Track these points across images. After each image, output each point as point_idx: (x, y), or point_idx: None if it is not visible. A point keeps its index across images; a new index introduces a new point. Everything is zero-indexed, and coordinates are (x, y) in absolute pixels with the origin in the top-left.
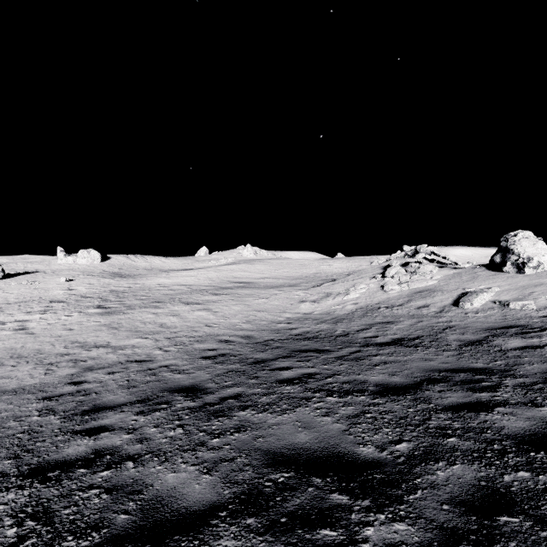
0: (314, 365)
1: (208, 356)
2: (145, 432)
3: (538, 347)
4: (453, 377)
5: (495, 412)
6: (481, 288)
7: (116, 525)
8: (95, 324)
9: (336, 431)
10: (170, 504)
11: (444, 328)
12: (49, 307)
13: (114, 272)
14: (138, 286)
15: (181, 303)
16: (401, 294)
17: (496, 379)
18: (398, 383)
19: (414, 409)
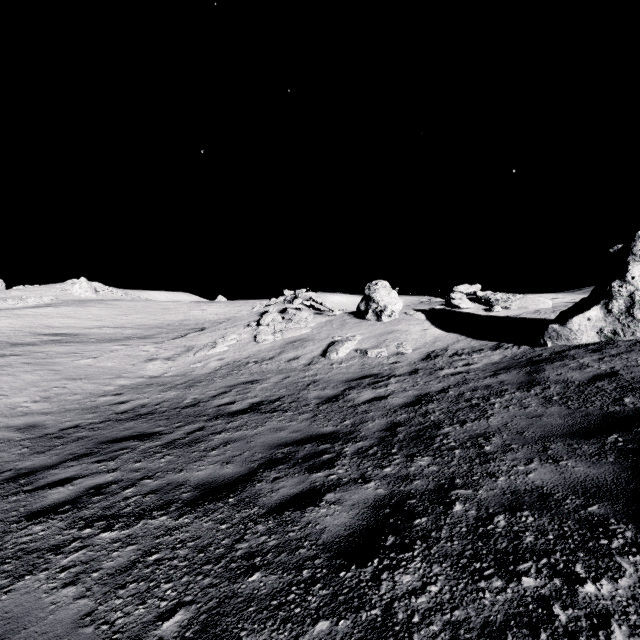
0: (119, 465)
1: None
2: None
3: (383, 398)
4: (297, 452)
5: (323, 503)
6: (348, 336)
7: None
8: None
9: (67, 623)
10: None
11: (308, 384)
12: None
13: None
14: None
15: None
16: (274, 345)
17: (338, 447)
18: (228, 476)
19: (229, 524)
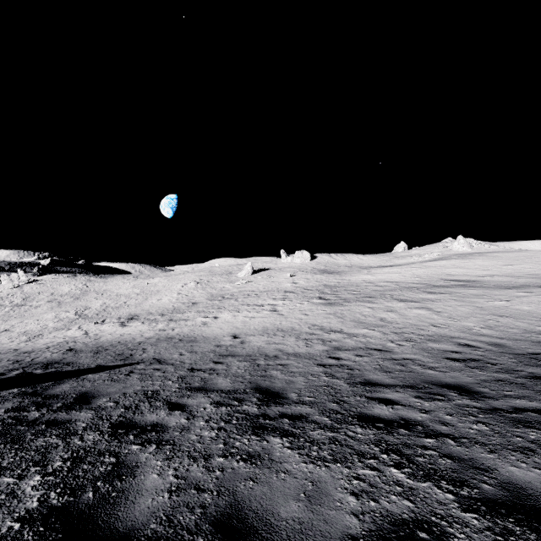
0: None
1: (455, 358)
2: (441, 417)
3: None
4: None
5: None
6: None
7: (485, 490)
8: (322, 312)
9: None
10: (539, 497)
11: None
12: (285, 296)
13: (321, 269)
14: (345, 282)
15: (394, 300)
16: None
17: None
18: None
19: None
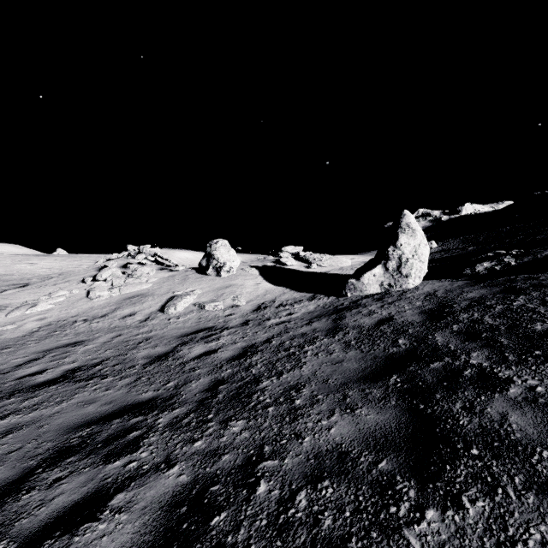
0: None
1: None
2: None
3: (213, 352)
4: (100, 433)
5: (106, 513)
6: (188, 291)
7: None
8: None
9: None
10: None
11: (140, 342)
12: None
13: None
14: None
15: None
16: (109, 301)
17: (152, 418)
18: None
19: None
